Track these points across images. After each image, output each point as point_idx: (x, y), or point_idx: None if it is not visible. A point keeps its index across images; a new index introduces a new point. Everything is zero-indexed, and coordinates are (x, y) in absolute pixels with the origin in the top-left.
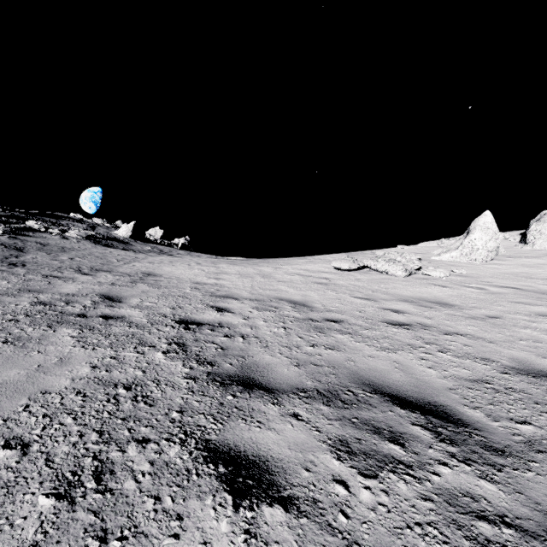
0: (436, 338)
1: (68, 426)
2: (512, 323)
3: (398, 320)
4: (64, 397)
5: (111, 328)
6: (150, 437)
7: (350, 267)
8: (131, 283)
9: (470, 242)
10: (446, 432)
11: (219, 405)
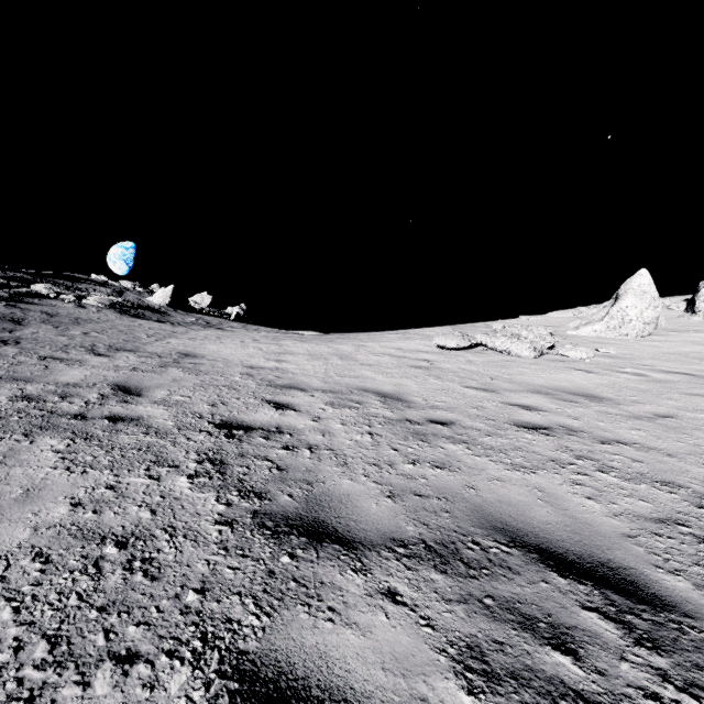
0: (590, 450)
1: (1, 626)
2: (693, 425)
3: (532, 420)
4: (11, 565)
5: (118, 437)
6: (141, 648)
7: (459, 345)
8: (160, 367)
9: (620, 311)
10: (641, 624)
11: (266, 575)
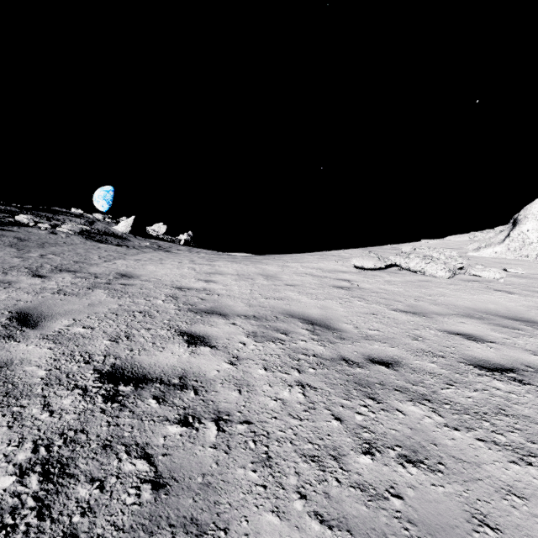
0: None
1: None
2: None
3: (487, 357)
4: None
5: None
6: None
7: (375, 266)
8: (87, 289)
9: (521, 234)
10: None
11: None
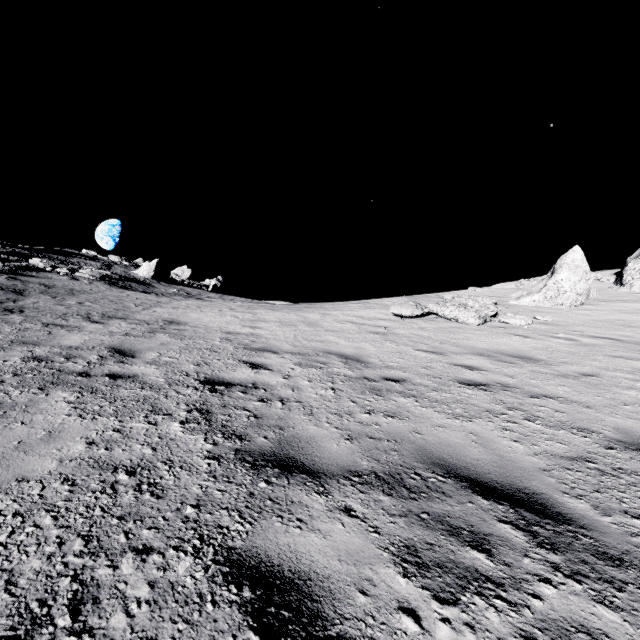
0: (520, 402)
1: (45, 529)
2: (612, 382)
3: (473, 378)
4: (46, 487)
5: (119, 391)
6: (154, 544)
7: (413, 314)
8: (149, 333)
9: (556, 283)
10: (544, 533)
11: (248, 496)
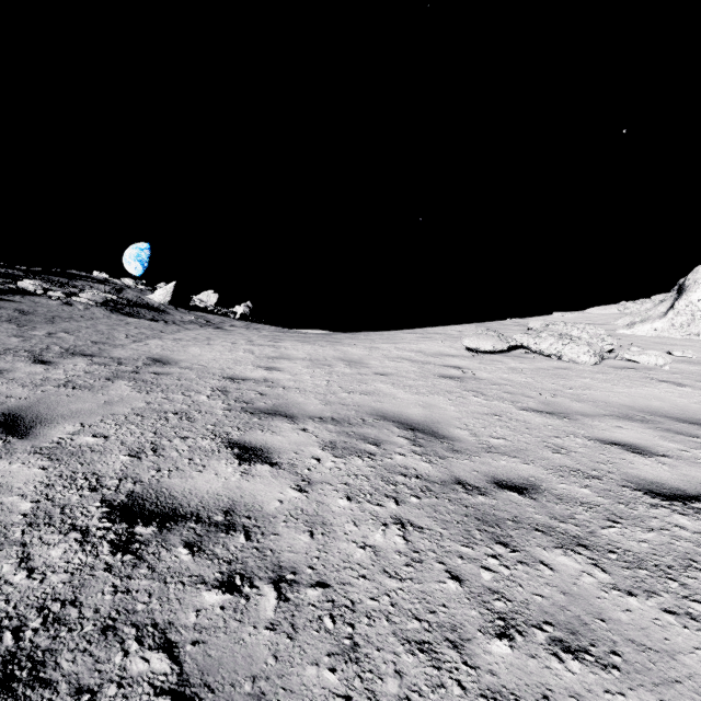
0: None
1: None
2: None
3: (660, 478)
4: None
5: None
6: None
7: (495, 348)
8: (105, 380)
9: (689, 305)
10: None
11: None
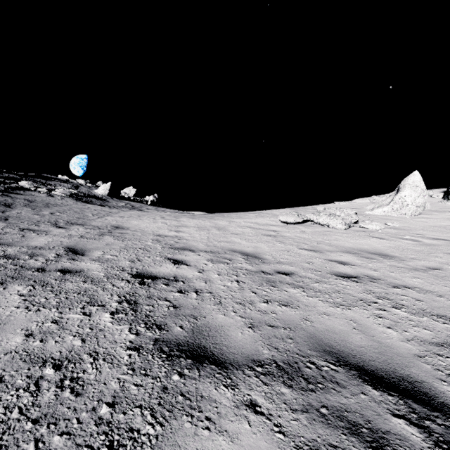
0: (386, 292)
1: None
2: None
3: (345, 272)
4: None
5: (65, 284)
6: None
7: (295, 221)
8: (98, 235)
9: (400, 198)
10: (437, 428)
11: (161, 391)
